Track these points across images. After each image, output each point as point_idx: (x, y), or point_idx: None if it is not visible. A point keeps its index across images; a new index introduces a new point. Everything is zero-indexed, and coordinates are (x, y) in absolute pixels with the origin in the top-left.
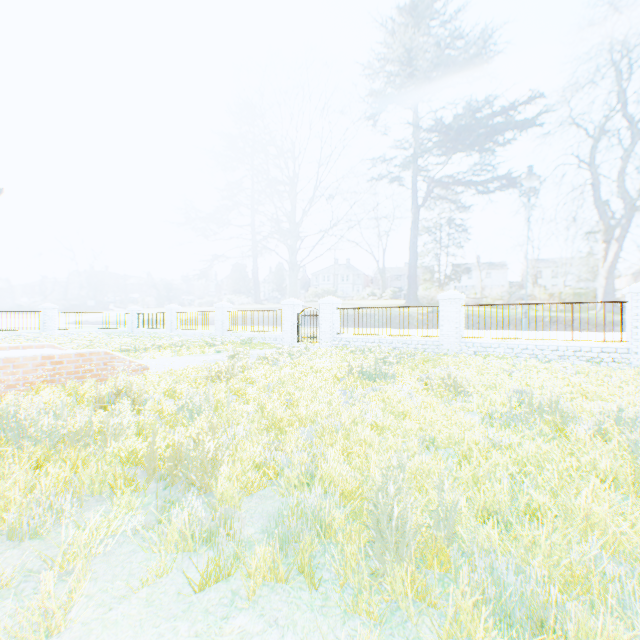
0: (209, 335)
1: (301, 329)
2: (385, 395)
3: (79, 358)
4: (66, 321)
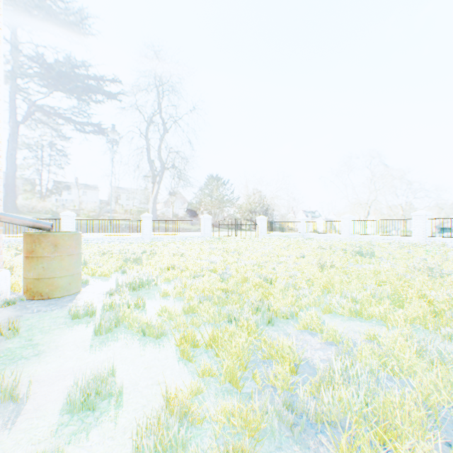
0: None
1: None
2: None
3: None
4: None
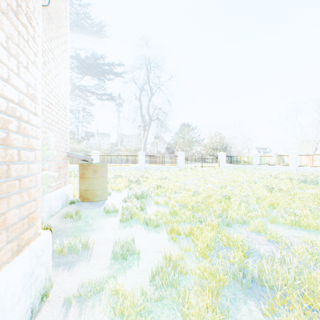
0: None
1: None
2: None
3: None
4: None
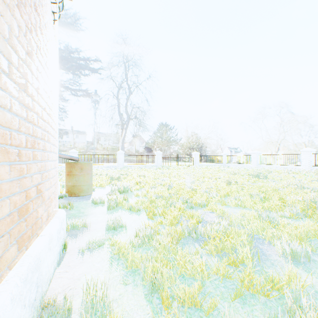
0: None
1: None
2: None
3: None
4: None
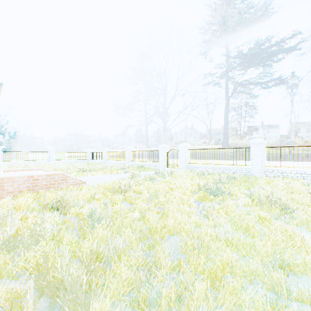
0: (122, 163)
1: (168, 160)
2: (228, 209)
3: (48, 177)
4: (59, 156)
